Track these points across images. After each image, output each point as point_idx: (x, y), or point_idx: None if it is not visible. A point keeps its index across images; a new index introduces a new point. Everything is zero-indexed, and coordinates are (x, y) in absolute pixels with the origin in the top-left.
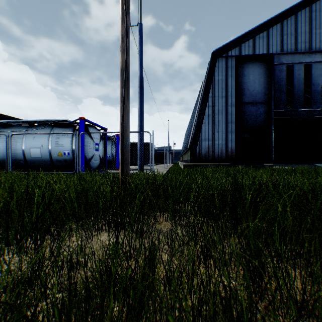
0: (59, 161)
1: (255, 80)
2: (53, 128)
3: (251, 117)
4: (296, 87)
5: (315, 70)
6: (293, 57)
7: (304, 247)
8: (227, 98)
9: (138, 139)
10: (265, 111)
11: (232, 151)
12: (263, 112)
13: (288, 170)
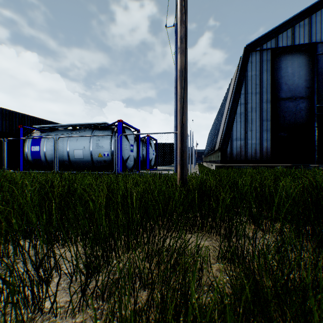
0: (99, 161)
1: (294, 73)
2: (93, 130)
3: (289, 114)
4: None
5: None
6: None
7: None
8: (261, 95)
9: (174, 139)
10: (306, 107)
11: (267, 151)
12: (304, 108)
13: None
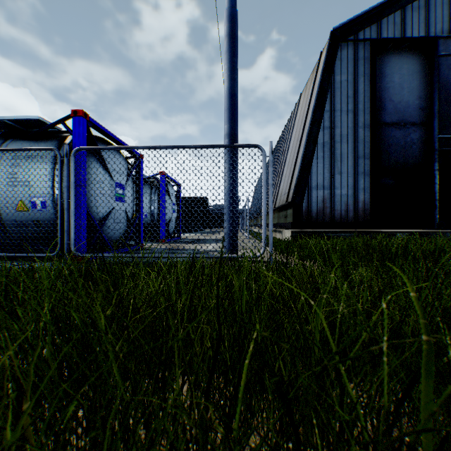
0: (21, 224)
1: (402, 84)
2: (5, 140)
3: (396, 148)
4: None
5: None
6: None
7: None
8: (356, 114)
9: (226, 167)
10: (420, 139)
11: (364, 208)
12: (416, 141)
13: None
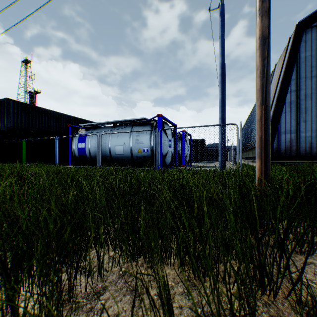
0: (138, 157)
1: None
2: (132, 126)
3: None
4: None
5: None
6: None
7: None
8: None
9: (220, 132)
10: None
11: None
12: None
13: None
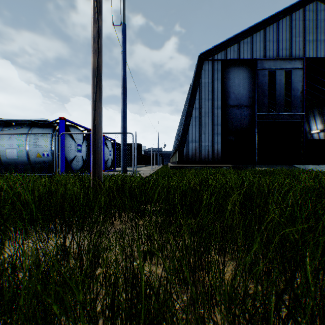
0: (38, 162)
1: (240, 84)
2: (31, 127)
3: (236, 120)
4: (277, 92)
5: (295, 76)
6: (275, 63)
7: (238, 241)
8: (213, 101)
9: (121, 140)
10: (249, 115)
11: (218, 153)
12: (247, 115)
13: (267, 171)
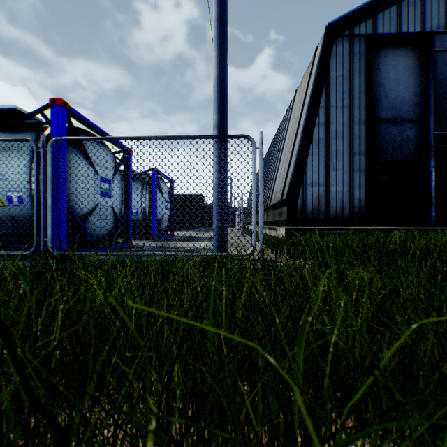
0: None
1: (398, 80)
2: None
3: (391, 145)
4: None
5: None
6: None
7: None
8: (351, 111)
9: (215, 160)
10: (415, 136)
11: (360, 205)
12: (412, 137)
13: None
